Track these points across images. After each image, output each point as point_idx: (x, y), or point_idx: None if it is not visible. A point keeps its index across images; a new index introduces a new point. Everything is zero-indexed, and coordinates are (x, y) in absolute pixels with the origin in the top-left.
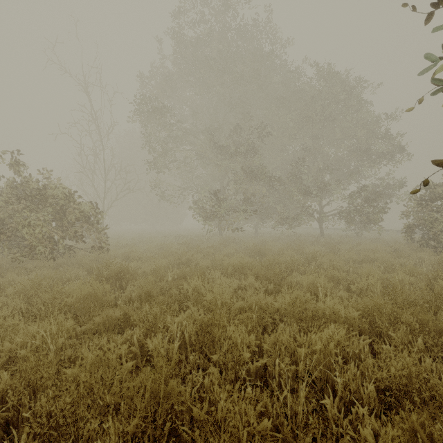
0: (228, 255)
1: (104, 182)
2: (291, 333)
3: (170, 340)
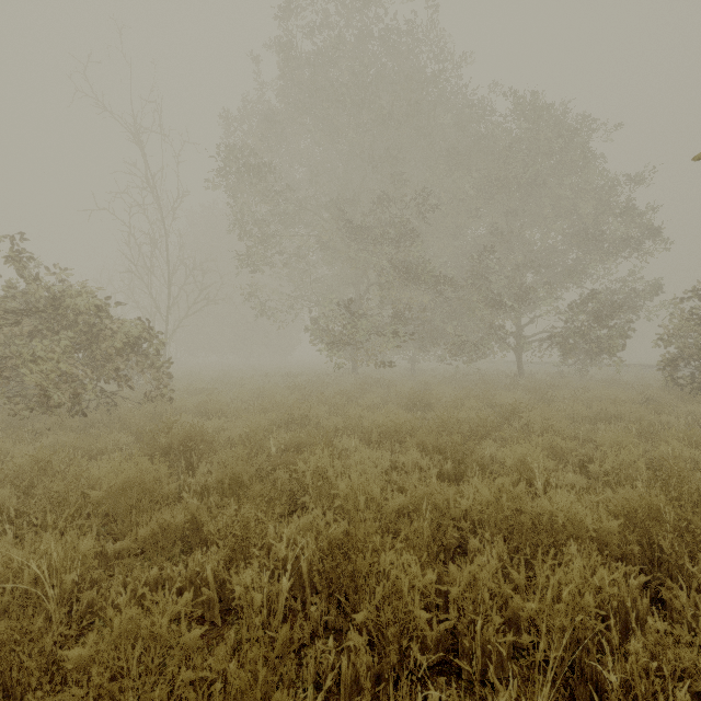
0: (370, 407)
1: (168, 288)
2: (498, 564)
3: (274, 570)
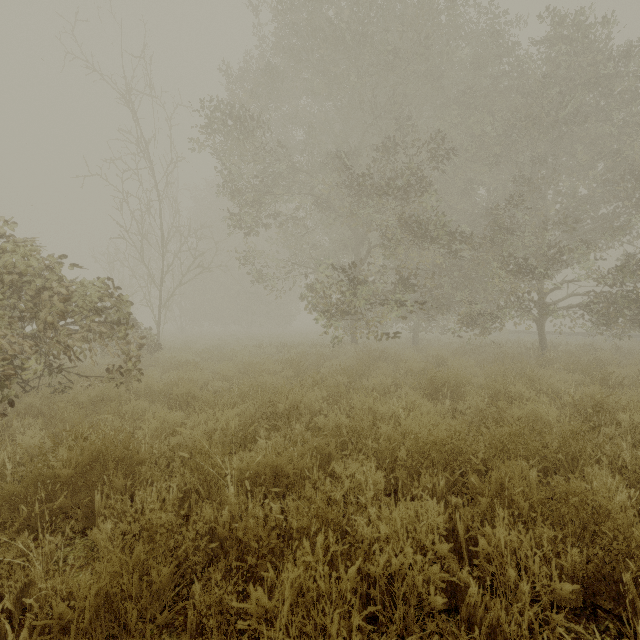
0: (379, 390)
1: (162, 255)
2: None
3: None
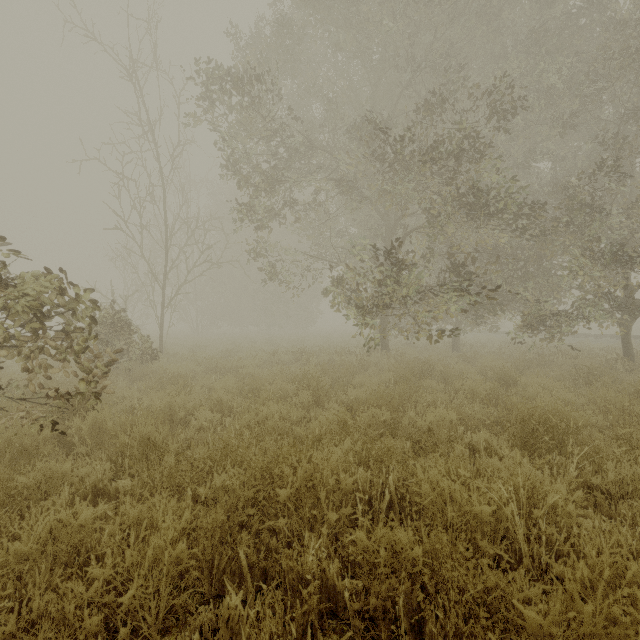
0: (442, 436)
1: (165, 248)
2: None
3: None
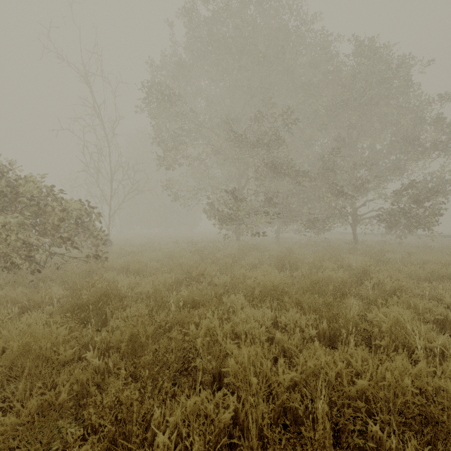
0: (250, 266)
1: (111, 182)
2: None
3: None
